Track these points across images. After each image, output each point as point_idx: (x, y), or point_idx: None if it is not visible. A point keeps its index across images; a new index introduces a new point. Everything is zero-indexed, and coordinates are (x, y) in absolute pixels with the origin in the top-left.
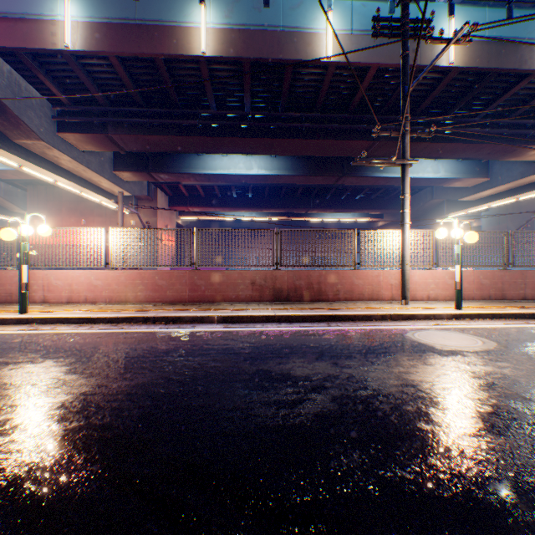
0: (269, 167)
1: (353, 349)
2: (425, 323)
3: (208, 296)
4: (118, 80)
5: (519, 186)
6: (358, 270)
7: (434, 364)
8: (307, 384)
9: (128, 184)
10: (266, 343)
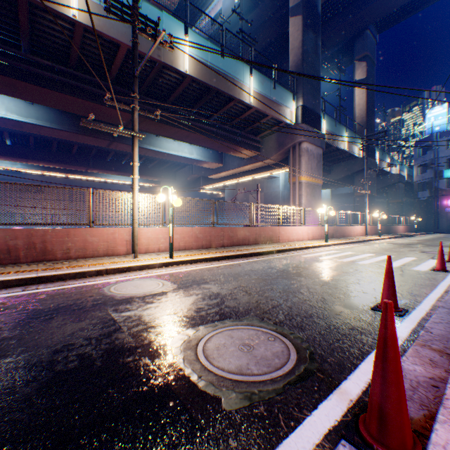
0: (24, 113)
1: (8, 319)
2: (138, 274)
3: None
4: None
5: (239, 173)
6: (93, 228)
7: (88, 318)
8: None
9: None
10: None
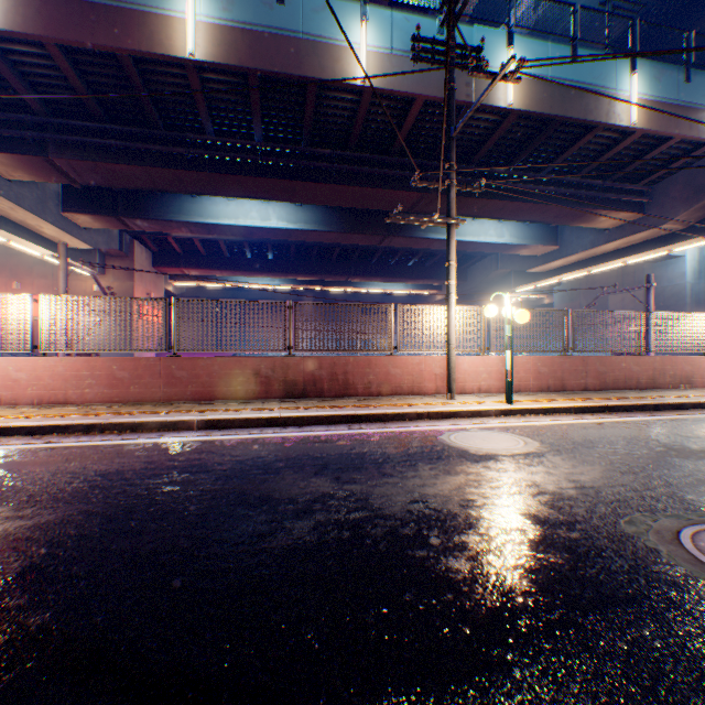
0: (293, 219)
1: (368, 459)
2: (469, 422)
3: (193, 392)
4: (63, 80)
5: (590, 258)
6: (395, 356)
7: (459, 472)
8: (289, 508)
9: (87, 232)
10: (256, 456)
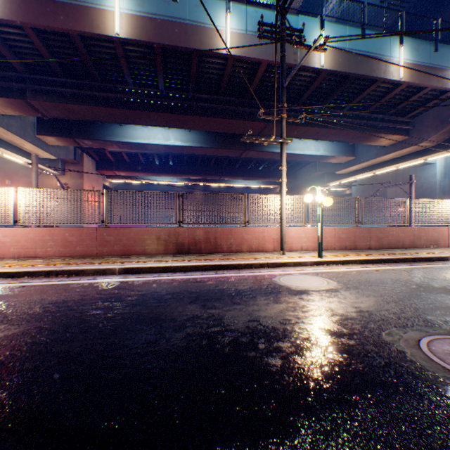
0: (185, 139)
1: (225, 293)
2: (293, 269)
3: (117, 250)
4: (36, 50)
5: (375, 164)
6: (247, 227)
7: (283, 301)
8: (170, 324)
9: (53, 148)
10: (153, 291)
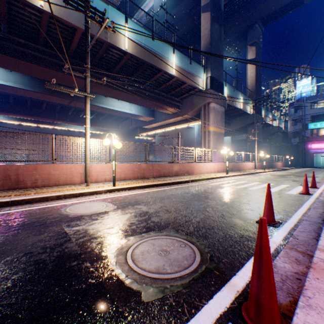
0: (5, 78)
1: None
2: (88, 198)
3: None
4: None
5: (165, 124)
6: (55, 164)
7: (46, 232)
8: None
9: None
10: None
